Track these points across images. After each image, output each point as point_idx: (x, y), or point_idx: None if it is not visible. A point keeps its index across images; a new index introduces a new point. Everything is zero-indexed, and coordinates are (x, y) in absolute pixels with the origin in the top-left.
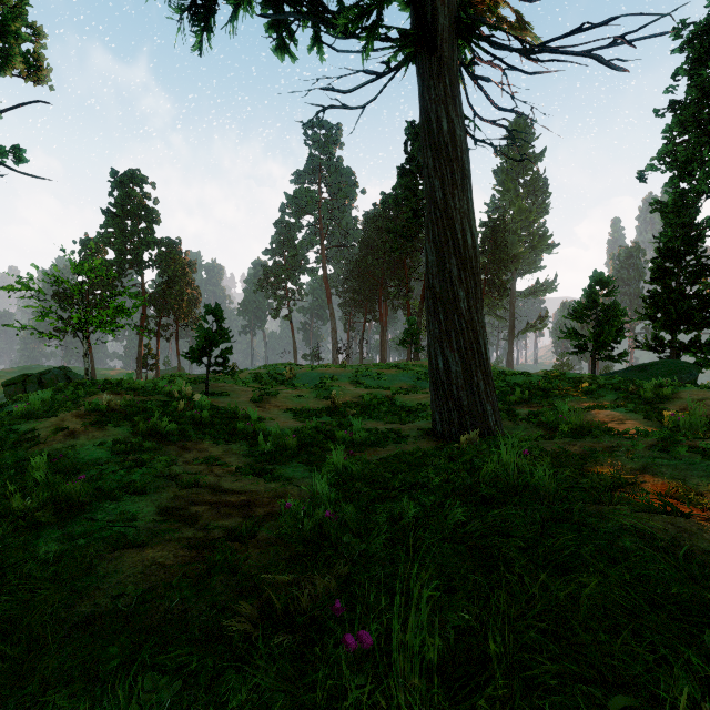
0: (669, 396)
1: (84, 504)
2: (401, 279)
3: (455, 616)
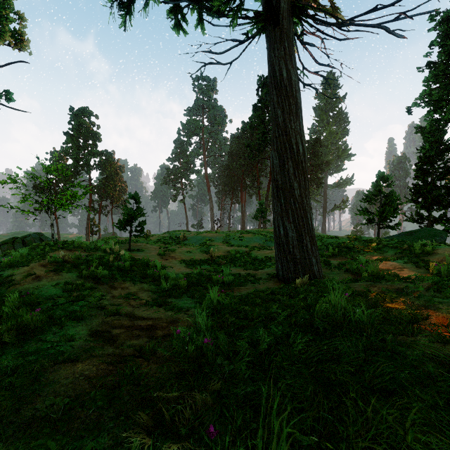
0: (430, 252)
1: (39, 328)
2: (254, 176)
3: (306, 438)
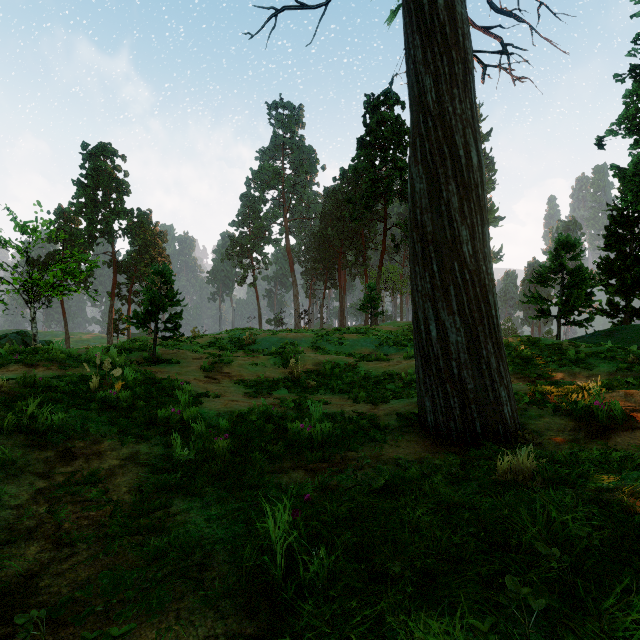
0: None
1: None
2: (359, 248)
3: None
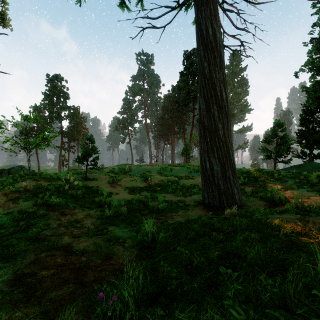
0: None
1: None
2: (181, 125)
3: None
